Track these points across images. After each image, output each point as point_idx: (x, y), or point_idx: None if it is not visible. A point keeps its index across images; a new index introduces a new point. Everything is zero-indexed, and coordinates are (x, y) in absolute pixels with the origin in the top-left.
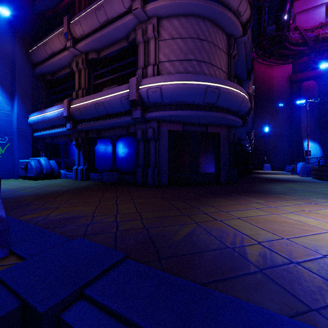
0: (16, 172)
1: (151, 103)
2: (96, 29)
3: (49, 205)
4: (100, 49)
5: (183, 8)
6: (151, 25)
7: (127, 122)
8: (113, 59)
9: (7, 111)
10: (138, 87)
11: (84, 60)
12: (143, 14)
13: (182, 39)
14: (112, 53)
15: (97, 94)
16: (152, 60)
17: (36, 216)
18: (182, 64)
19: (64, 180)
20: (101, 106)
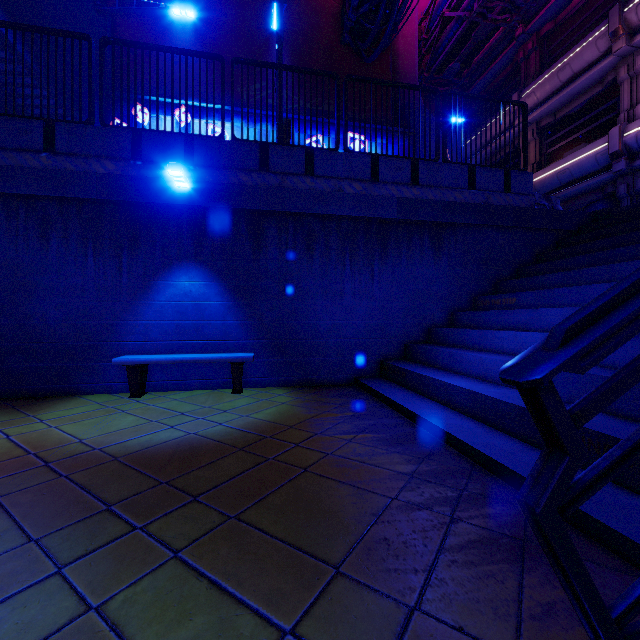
0: None
1: None
2: (555, 91)
3: None
4: (557, 110)
5: None
6: None
7: (603, 181)
8: (577, 114)
9: None
10: (622, 136)
11: (534, 131)
12: (629, 48)
13: None
14: (576, 108)
15: (559, 162)
16: None
17: None
18: None
19: None
20: (565, 173)
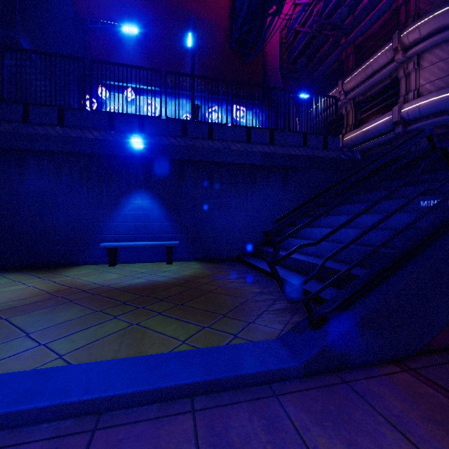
0: None
1: (411, 119)
2: (363, 81)
3: None
4: (365, 92)
5: (442, 39)
6: (412, 63)
7: (390, 138)
8: (376, 95)
9: None
10: (400, 112)
11: (352, 104)
12: (404, 58)
13: (442, 61)
14: (376, 91)
15: (365, 125)
16: (413, 87)
17: None
18: (442, 80)
19: None
20: (369, 132)
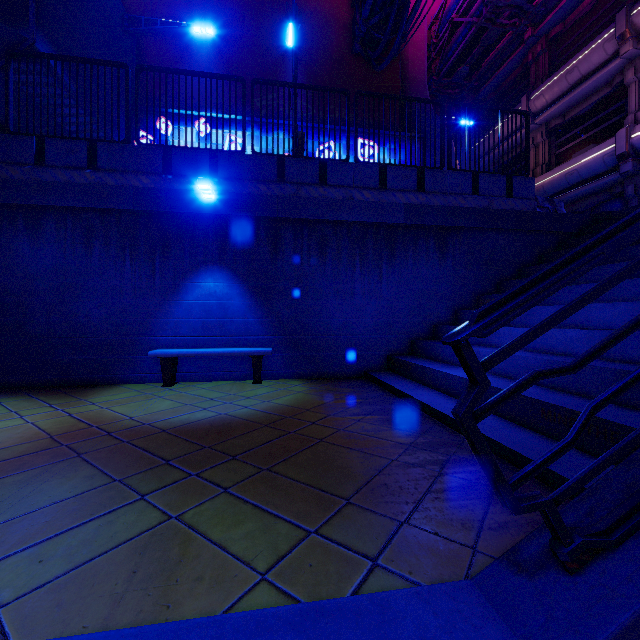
0: None
1: None
2: (563, 93)
3: None
4: (566, 111)
5: None
6: None
7: (611, 181)
8: (585, 115)
9: None
10: (629, 138)
11: (543, 132)
12: (636, 51)
13: None
14: (585, 109)
15: (567, 163)
16: None
17: None
18: None
19: None
20: (573, 174)
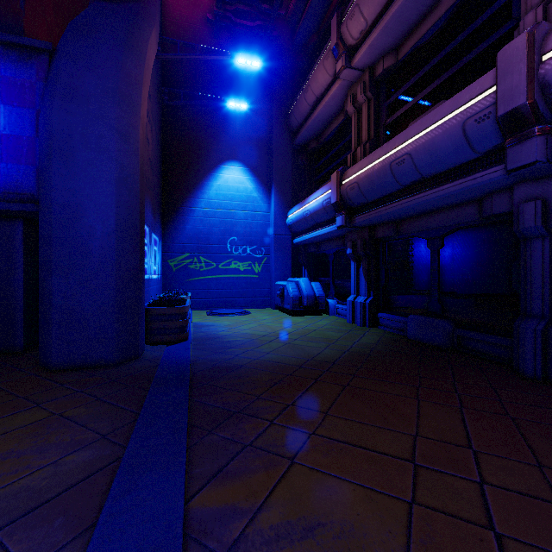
0: (273, 299)
1: None
2: None
3: (282, 431)
4: (400, 42)
5: None
6: None
7: (482, 186)
8: (432, 44)
9: (264, 211)
10: (537, 61)
11: (367, 84)
12: None
13: None
14: (431, 31)
15: (395, 138)
16: None
17: (231, 499)
18: None
19: (332, 321)
20: (404, 163)
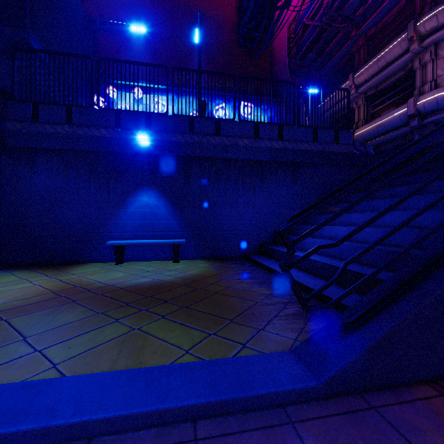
0: None
1: (428, 112)
2: (375, 74)
3: None
4: (377, 85)
5: None
6: (428, 52)
7: (405, 132)
8: (389, 88)
9: None
10: (415, 104)
11: (363, 98)
12: (420, 48)
13: None
14: (389, 84)
15: (378, 119)
16: (430, 78)
17: None
18: None
19: None
20: (381, 127)
